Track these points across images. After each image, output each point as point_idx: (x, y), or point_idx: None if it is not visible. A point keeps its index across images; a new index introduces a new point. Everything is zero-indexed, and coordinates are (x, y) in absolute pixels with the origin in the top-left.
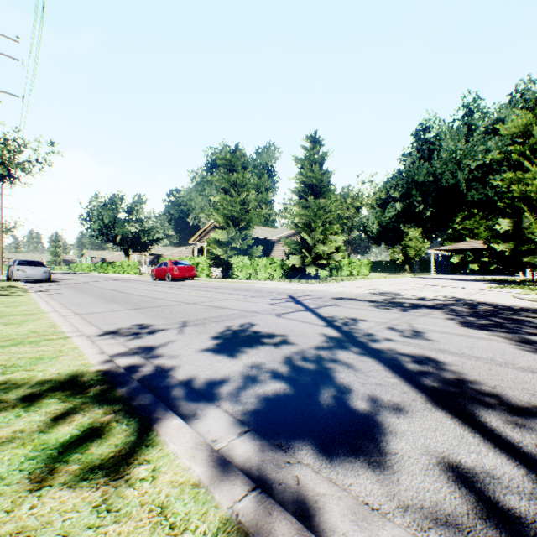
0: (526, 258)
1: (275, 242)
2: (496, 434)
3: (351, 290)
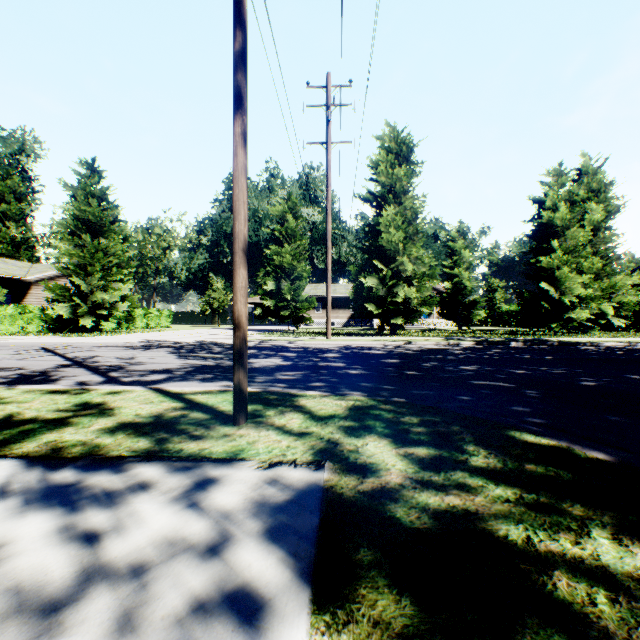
0: (283, 312)
1: (33, 284)
2: (109, 375)
3: (123, 340)
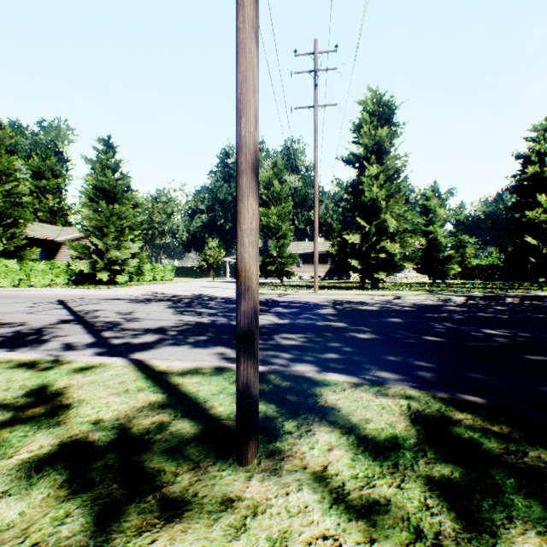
0: (270, 267)
1: (63, 244)
2: (101, 335)
3: (130, 293)
